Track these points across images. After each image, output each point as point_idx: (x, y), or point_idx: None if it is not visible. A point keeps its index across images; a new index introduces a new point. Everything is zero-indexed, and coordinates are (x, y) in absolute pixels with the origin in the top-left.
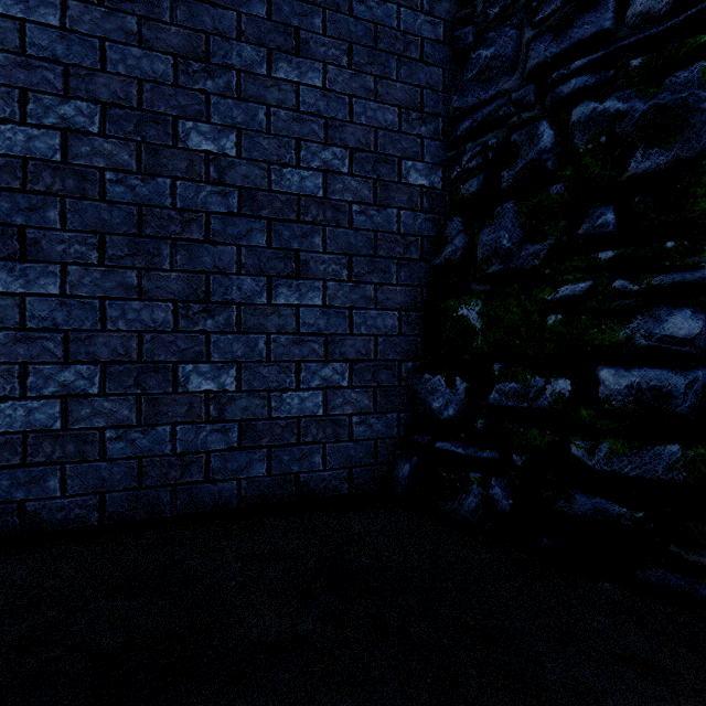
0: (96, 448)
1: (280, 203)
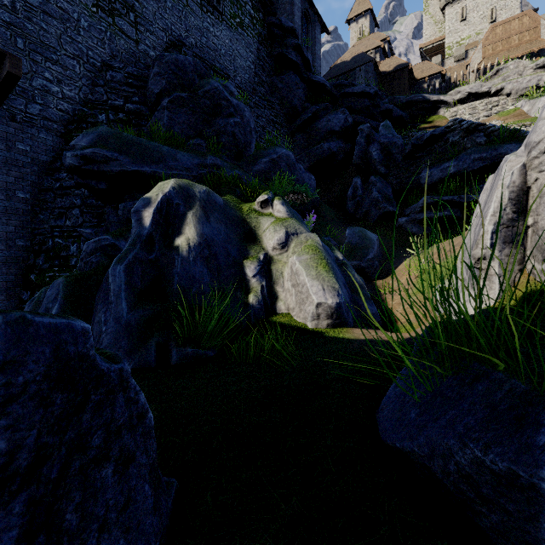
0: None
1: None
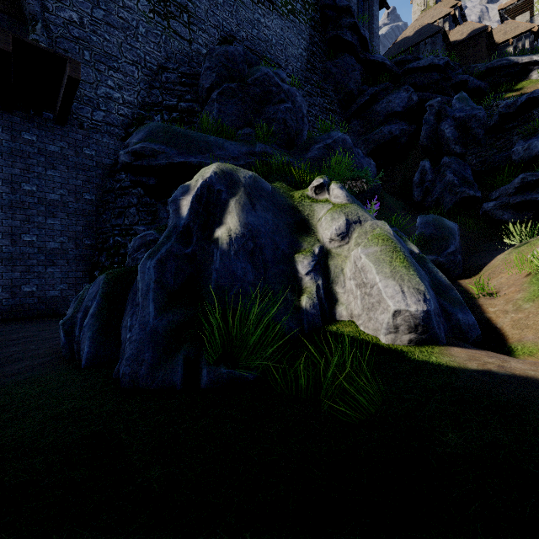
0: (1, 303)
1: (49, 250)
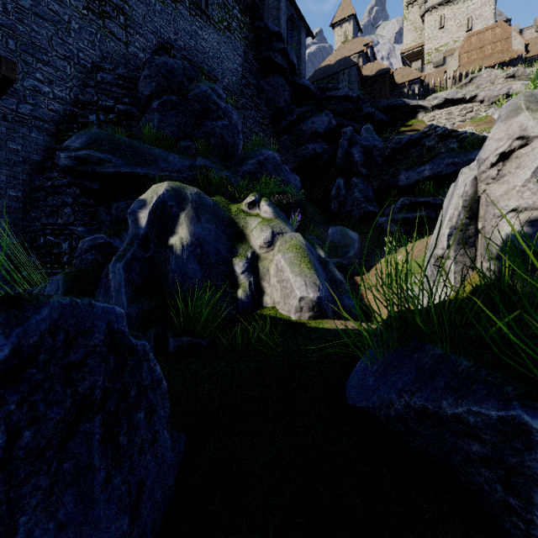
0: None
1: None
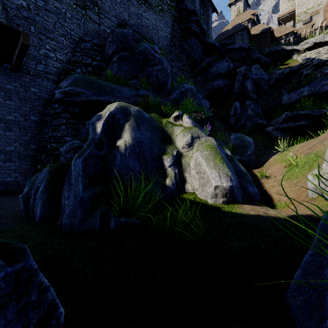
0: None
1: (7, 151)
